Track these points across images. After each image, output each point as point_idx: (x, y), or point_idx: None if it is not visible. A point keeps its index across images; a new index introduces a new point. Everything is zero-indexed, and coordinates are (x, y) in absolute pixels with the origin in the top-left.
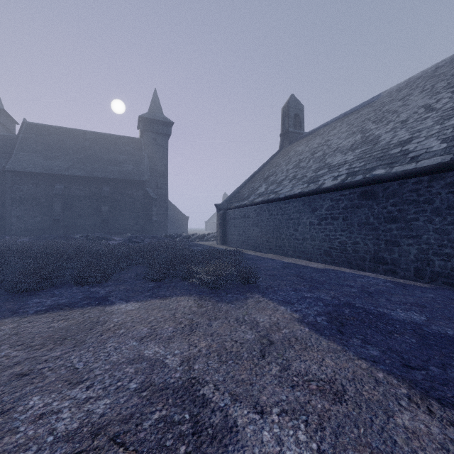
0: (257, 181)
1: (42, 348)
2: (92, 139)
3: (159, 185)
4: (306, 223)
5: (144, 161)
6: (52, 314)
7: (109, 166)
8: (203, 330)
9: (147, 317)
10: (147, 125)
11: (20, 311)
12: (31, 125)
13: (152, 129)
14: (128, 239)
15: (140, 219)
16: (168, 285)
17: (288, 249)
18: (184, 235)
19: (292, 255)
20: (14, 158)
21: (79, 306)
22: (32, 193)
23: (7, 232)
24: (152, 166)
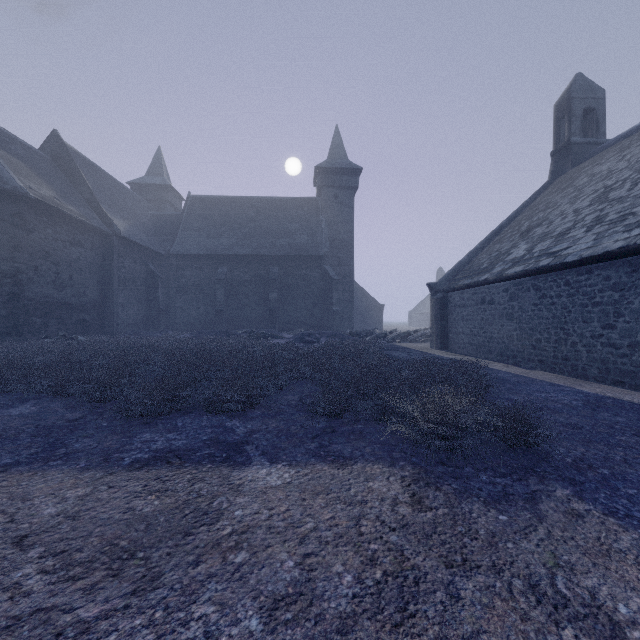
0: (507, 239)
1: (80, 578)
2: (259, 206)
3: (341, 261)
4: (639, 311)
5: (321, 228)
6: (148, 473)
7: (278, 239)
8: (438, 617)
9: (299, 518)
10: (326, 177)
11: (114, 458)
12: (195, 199)
13: (333, 182)
14: (298, 337)
15: (316, 309)
16: (349, 428)
17: (587, 364)
18: (377, 332)
19: (599, 378)
20: (179, 239)
21: (194, 460)
22: (196, 279)
23: (172, 326)
24: (333, 234)
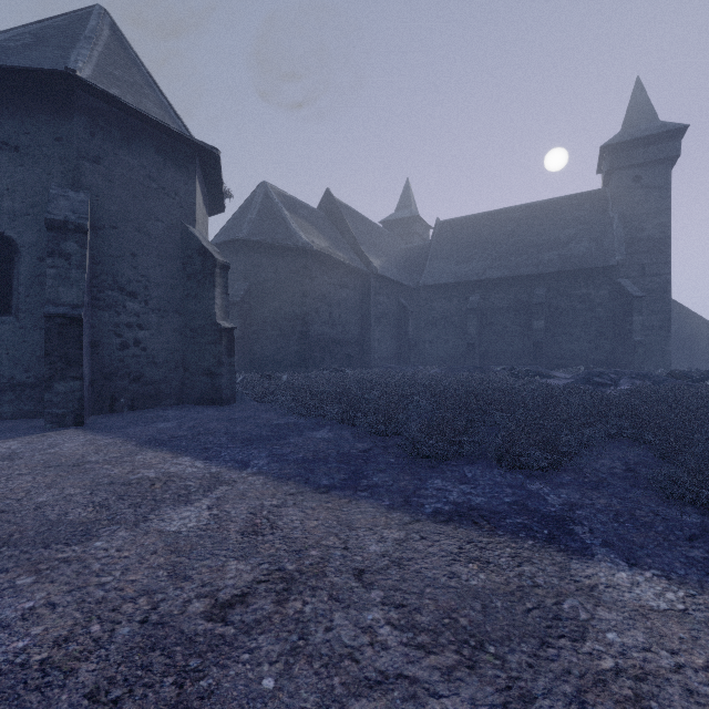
0: None
1: (431, 651)
2: (518, 217)
3: (647, 269)
4: None
5: (611, 228)
6: (457, 531)
7: (545, 253)
8: None
9: None
10: (619, 156)
11: (414, 501)
12: (443, 224)
13: (631, 160)
14: (582, 377)
15: (603, 340)
16: None
17: None
18: None
19: None
20: (427, 270)
21: (506, 529)
22: (445, 310)
23: (421, 361)
24: (631, 234)
